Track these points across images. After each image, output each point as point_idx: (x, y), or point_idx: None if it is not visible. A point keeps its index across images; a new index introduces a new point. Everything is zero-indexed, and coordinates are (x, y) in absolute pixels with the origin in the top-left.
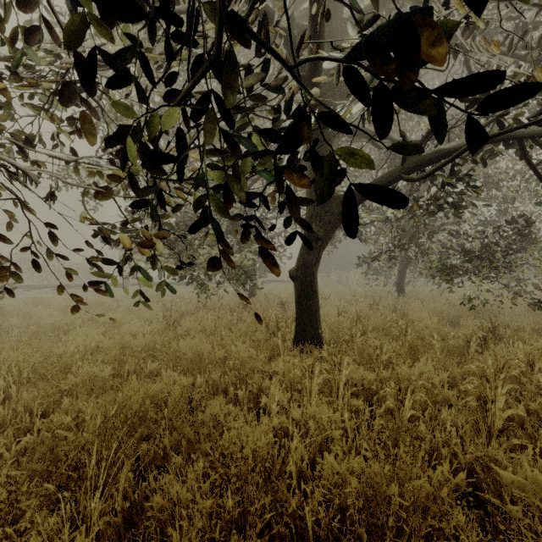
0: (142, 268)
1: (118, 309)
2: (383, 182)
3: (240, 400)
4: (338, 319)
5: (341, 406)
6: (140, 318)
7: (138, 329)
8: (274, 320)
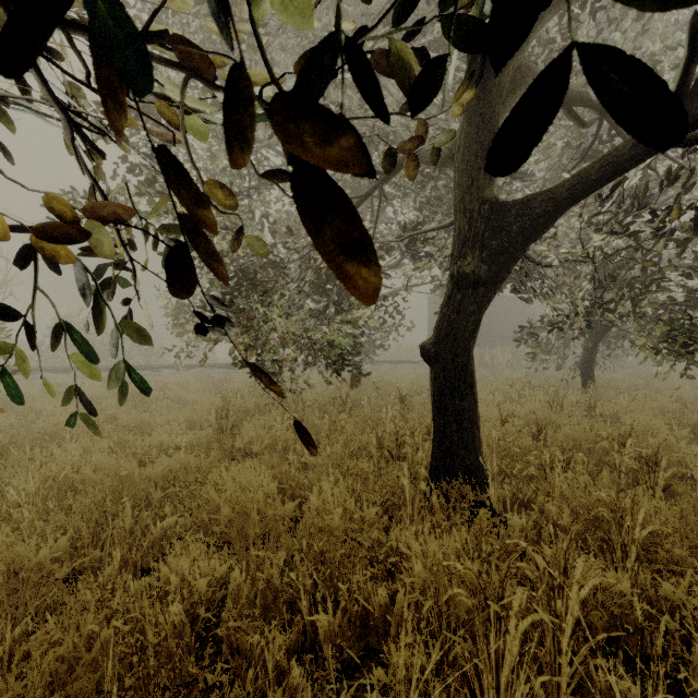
0: (73, 331)
1: (163, 402)
2: (624, 158)
3: (322, 639)
4: (503, 430)
5: (568, 674)
6: (179, 421)
7: (173, 439)
8: (392, 432)
